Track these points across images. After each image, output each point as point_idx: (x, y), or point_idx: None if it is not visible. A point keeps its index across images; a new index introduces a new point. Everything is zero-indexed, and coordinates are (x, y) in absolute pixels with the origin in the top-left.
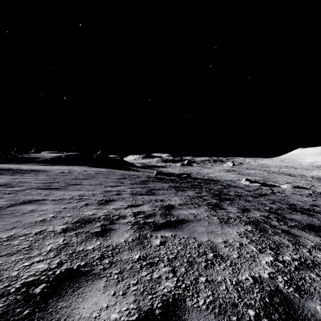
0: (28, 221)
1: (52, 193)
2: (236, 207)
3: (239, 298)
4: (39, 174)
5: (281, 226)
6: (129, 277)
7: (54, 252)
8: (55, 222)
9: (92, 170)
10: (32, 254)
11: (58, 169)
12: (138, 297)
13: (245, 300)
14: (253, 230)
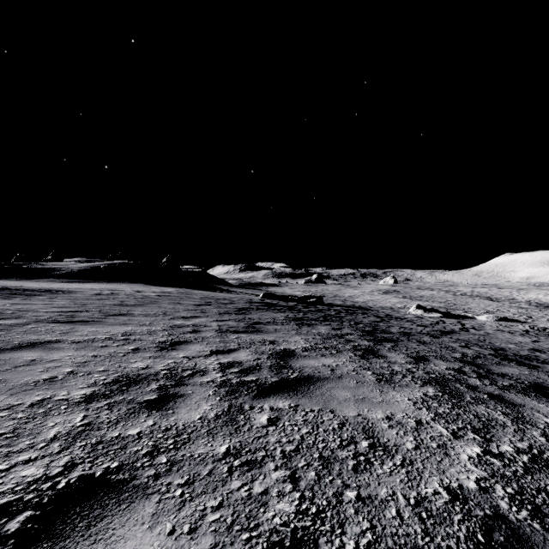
0: (22, 382)
1: (75, 329)
2: (405, 353)
3: (425, 536)
4: (57, 297)
5: (486, 388)
6: (206, 492)
7: (61, 442)
8: (73, 383)
9: (151, 290)
10: (17, 446)
11: (92, 289)
12: (221, 538)
13: (437, 540)
14: (438, 395)
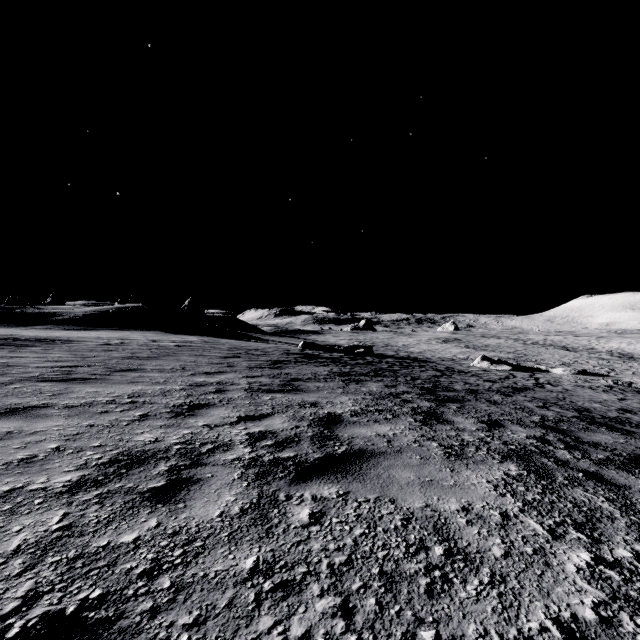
0: None
1: (70, 390)
2: (474, 417)
3: None
4: (54, 348)
5: (579, 463)
6: (222, 638)
7: (25, 557)
8: (57, 465)
9: (169, 339)
10: None
11: (98, 338)
12: None
13: None
14: (523, 474)
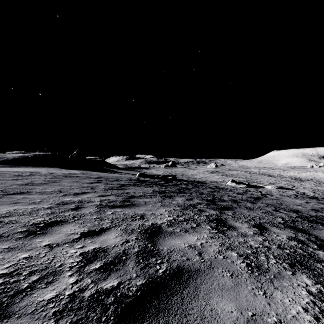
0: None
1: None
2: (246, 222)
3: None
4: None
5: None
6: None
7: None
8: None
9: (62, 172)
10: None
11: (16, 172)
12: None
13: None
14: (322, 291)
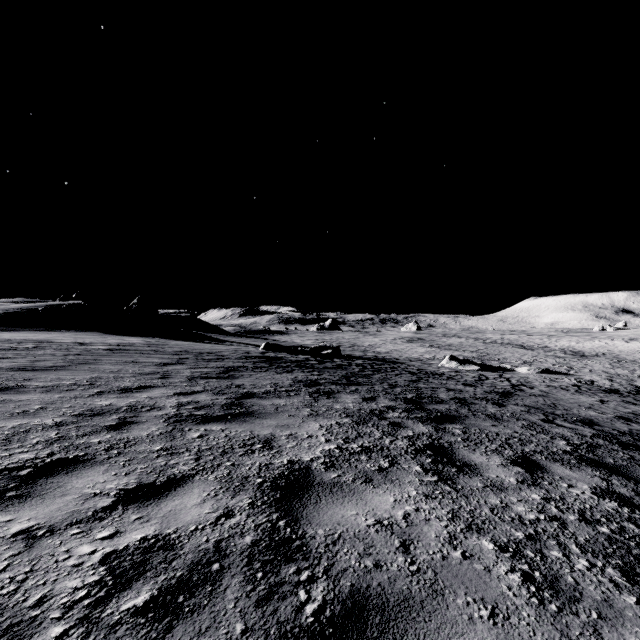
0: None
1: None
2: (495, 451)
3: None
4: None
5: None
6: None
7: None
8: None
9: (105, 341)
10: None
11: (6, 341)
12: None
13: None
14: None
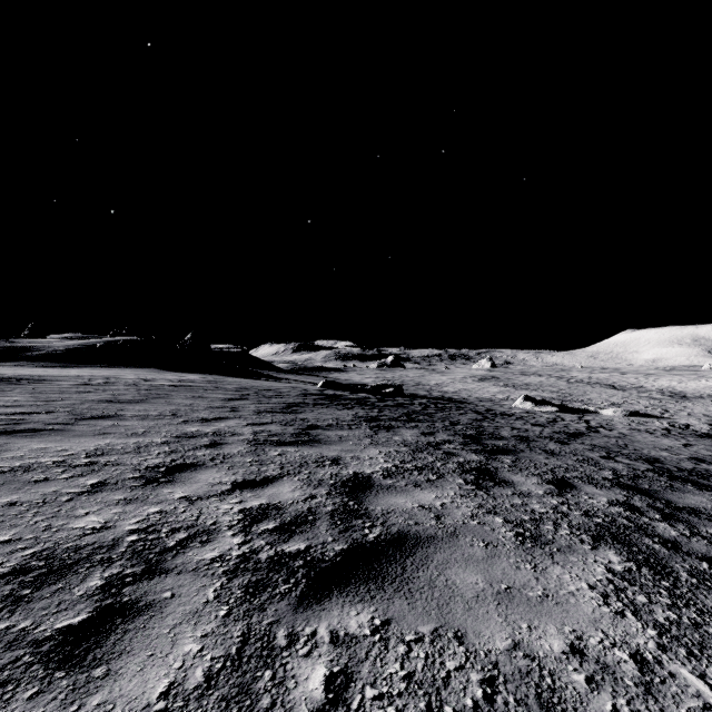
0: None
1: (7, 447)
2: (536, 475)
3: None
4: (15, 389)
5: (692, 544)
6: None
7: None
8: None
9: (166, 378)
10: None
11: (77, 377)
12: None
13: None
14: (632, 570)
